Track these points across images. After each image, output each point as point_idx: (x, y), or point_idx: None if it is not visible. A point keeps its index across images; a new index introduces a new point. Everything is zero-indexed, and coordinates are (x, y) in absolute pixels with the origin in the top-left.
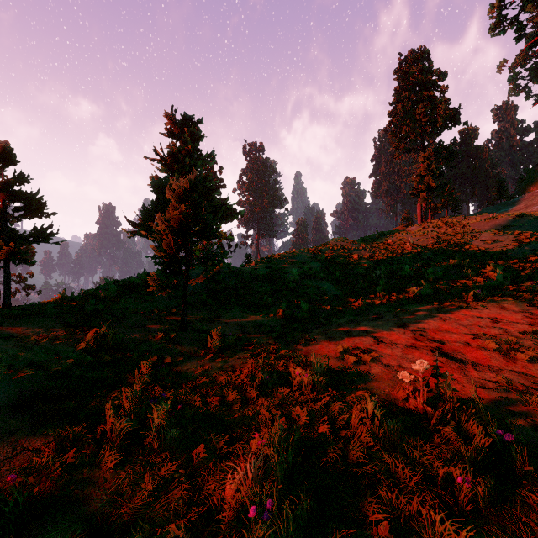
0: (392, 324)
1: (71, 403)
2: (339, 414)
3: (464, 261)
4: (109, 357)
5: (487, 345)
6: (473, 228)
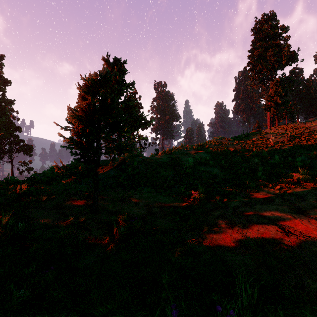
0: (289, 210)
1: None
2: None
3: None
4: None
5: None
6: (314, 129)
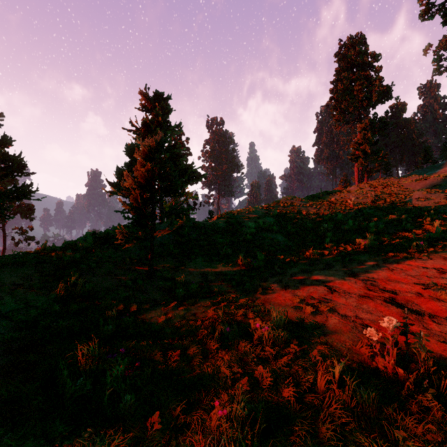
0: (343, 274)
1: (33, 355)
2: (302, 371)
3: (402, 215)
4: (77, 306)
5: (440, 295)
6: (406, 187)
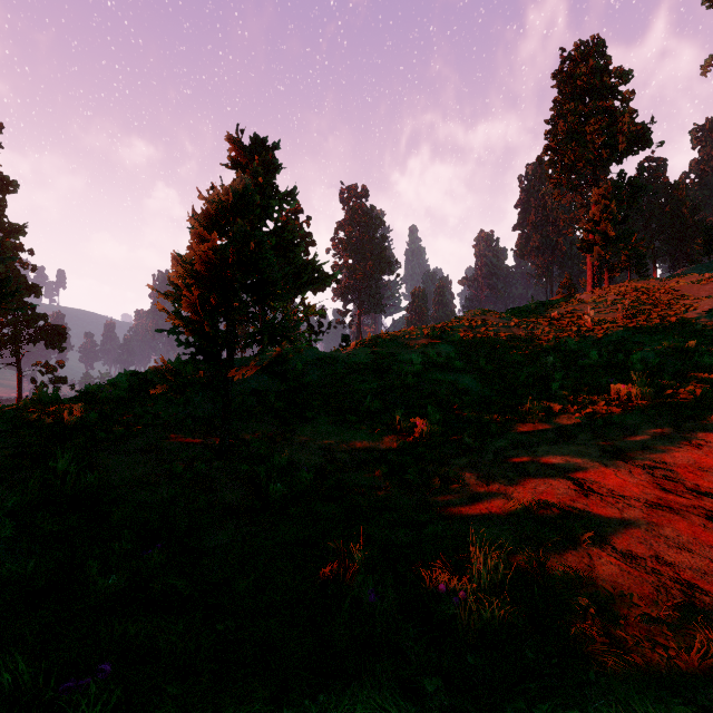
0: (599, 453)
1: None
2: None
3: (689, 341)
4: (57, 525)
5: None
6: (681, 294)
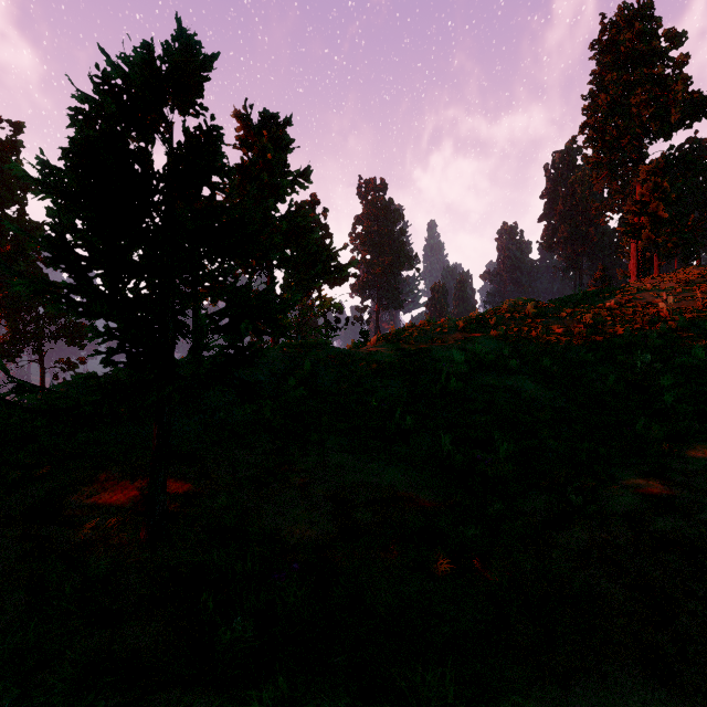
0: None
1: None
2: None
3: None
4: None
5: None
6: None
